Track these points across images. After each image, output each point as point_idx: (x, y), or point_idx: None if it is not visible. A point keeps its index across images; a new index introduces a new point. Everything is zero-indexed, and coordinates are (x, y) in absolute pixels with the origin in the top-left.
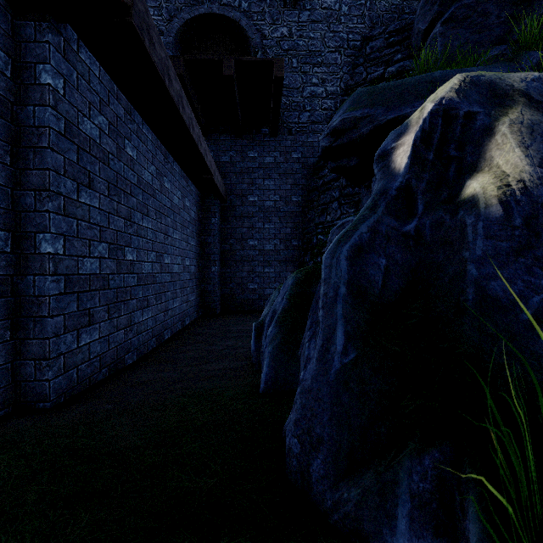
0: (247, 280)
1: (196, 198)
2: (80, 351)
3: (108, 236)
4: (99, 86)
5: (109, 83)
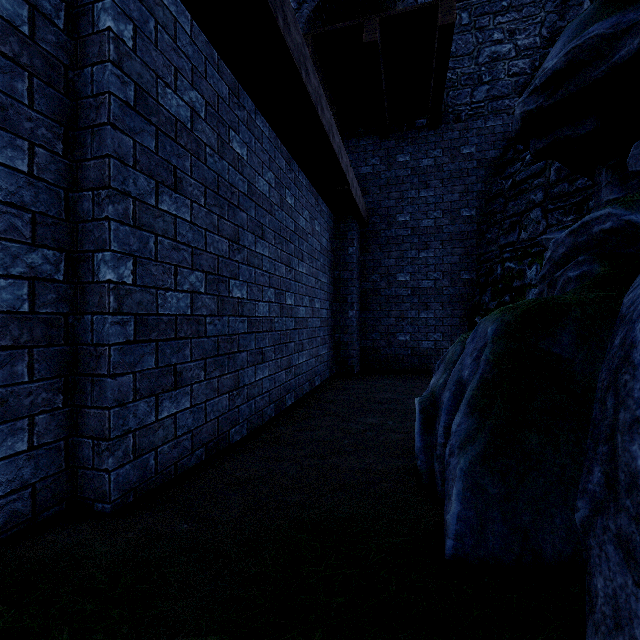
0: (395, 329)
1: (328, 222)
2: (160, 426)
3: (204, 262)
4: (191, 48)
5: (205, 47)
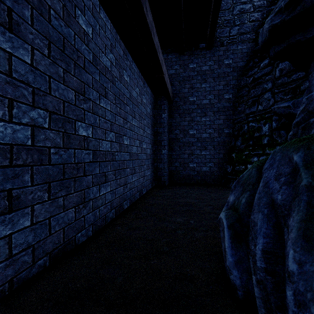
0: (188, 160)
1: (151, 99)
2: None
3: (48, 103)
4: None
5: None
